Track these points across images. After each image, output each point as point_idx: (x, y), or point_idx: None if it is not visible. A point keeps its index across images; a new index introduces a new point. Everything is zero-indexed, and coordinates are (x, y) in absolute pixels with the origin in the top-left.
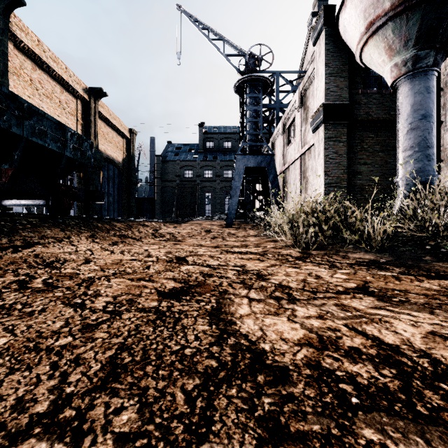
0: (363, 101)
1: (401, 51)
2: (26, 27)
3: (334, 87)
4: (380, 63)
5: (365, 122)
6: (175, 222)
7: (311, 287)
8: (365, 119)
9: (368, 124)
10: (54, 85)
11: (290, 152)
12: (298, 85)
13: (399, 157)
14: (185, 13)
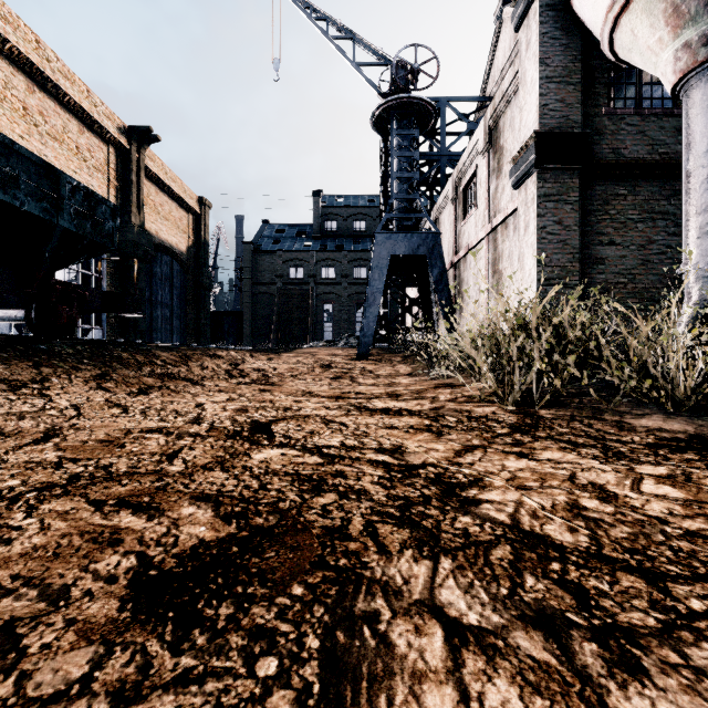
0: (609, 128)
1: (699, 16)
2: (16, 17)
3: (556, 102)
4: (652, 45)
5: (611, 166)
6: (271, 351)
7: (622, 544)
8: (613, 161)
9: (617, 172)
10: (67, 120)
11: (467, 230)
12: (478, 120)
13: (690, 225)
14: None
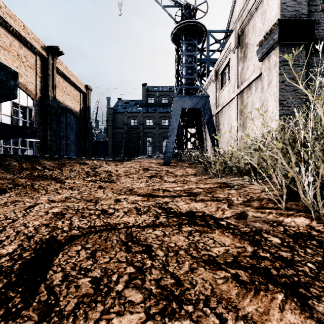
0: (323, 19)
1: None
2: None
3: (291, 1)
4: None
5: None
6: (119, 161)
7: None
8: None
9: None
10: (12, 40)
11: (223, 95)
12: (226, 42)
13: None
14: None
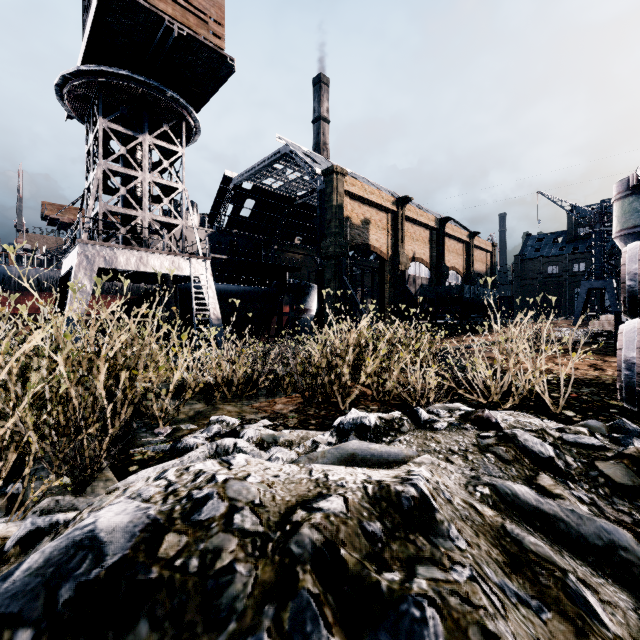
0: None
1: None
2: (448, 224)
3: None
4: None
5: None
6: (536, 322)
7: None
8: None
9: None
10: (454, 243)
11: None
12: None
13: None
14: (543, 195)
